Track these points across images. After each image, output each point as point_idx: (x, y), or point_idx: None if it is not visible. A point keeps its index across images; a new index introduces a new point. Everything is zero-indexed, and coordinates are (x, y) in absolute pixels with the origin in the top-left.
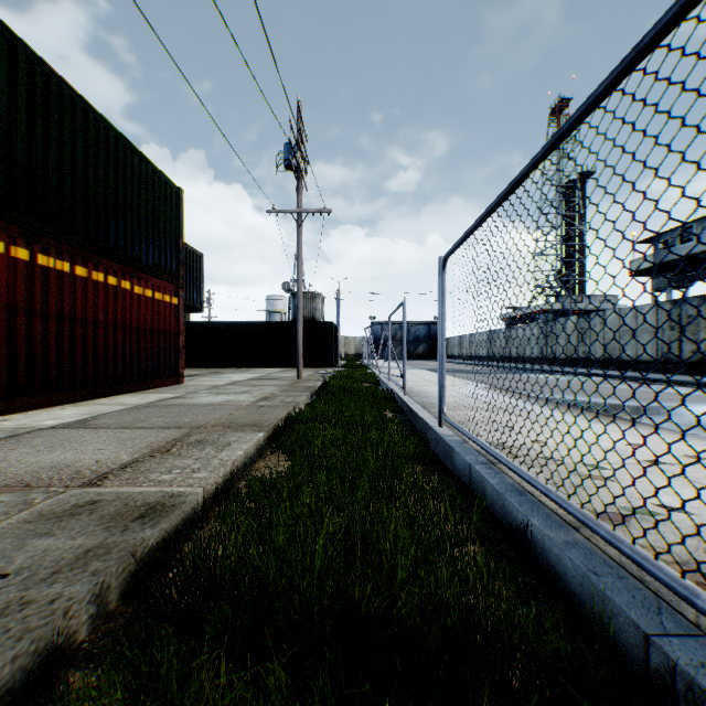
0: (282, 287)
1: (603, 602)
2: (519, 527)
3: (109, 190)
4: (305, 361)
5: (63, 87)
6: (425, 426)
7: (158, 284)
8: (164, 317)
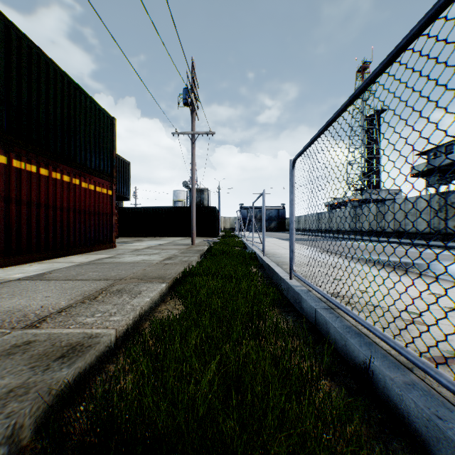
0: (183, 184)
1: (453, 449)
2: (362, 366)
3: (64, 117)
4: (197, 232)
5: (31, 46)
6: (279, 278)
7: (98, 181)
8: (103, 203)
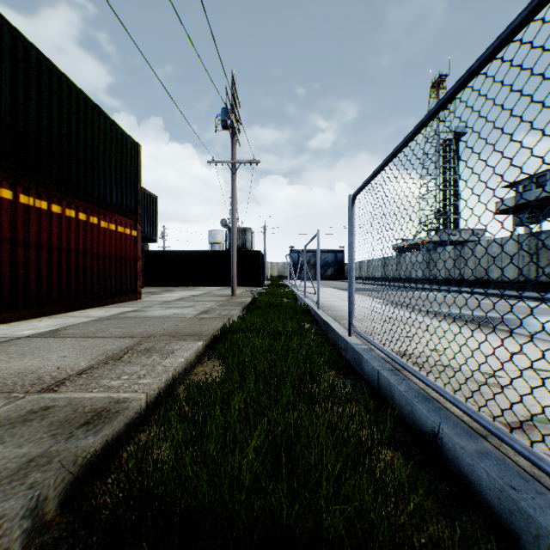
0: (221, 223)
1: (526, 521)
2: (429, 434)
3: (80, 143)
4: (238, 281)
5: (41, 59)
6: (336, 335)
7: (120, 219)
8: (126, 246)
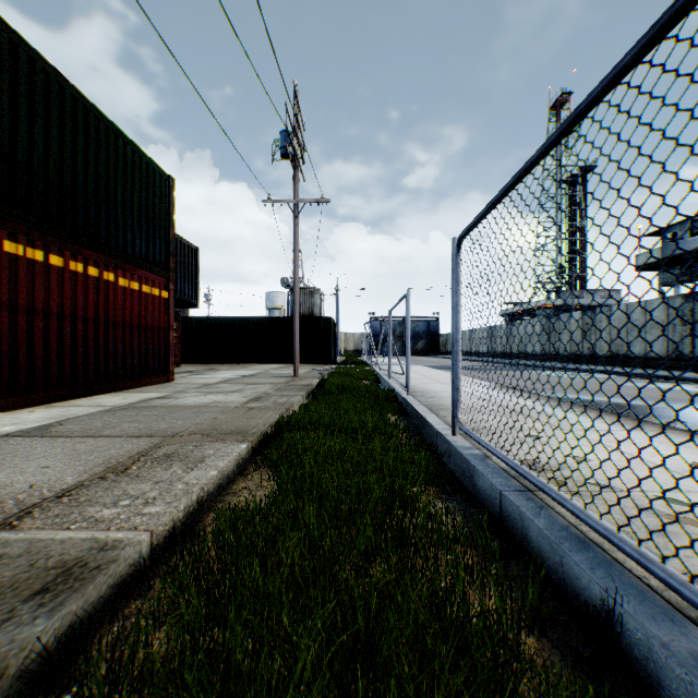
0: (281, 282)
1: None
2: (599, 612)
3: (89, 174)
4: (303, 357)
5: (34, 58)
6: (434, 433)
7: (146, 276)
8: (153, 311)
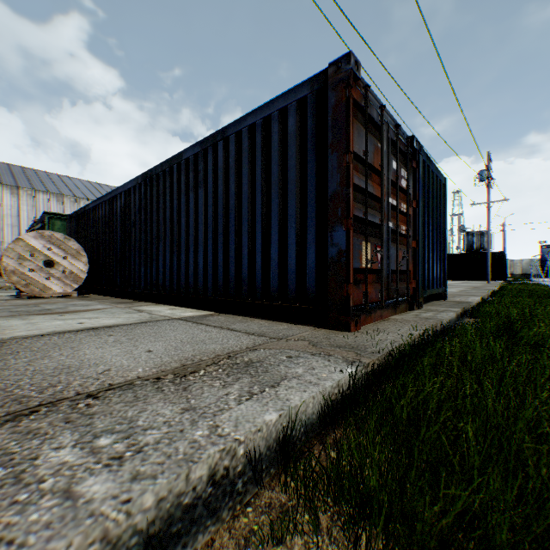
0: (458, 229)
1: None
2: None
3: None
4: (481, 276)
5: None
6: None
7: None
8: None
